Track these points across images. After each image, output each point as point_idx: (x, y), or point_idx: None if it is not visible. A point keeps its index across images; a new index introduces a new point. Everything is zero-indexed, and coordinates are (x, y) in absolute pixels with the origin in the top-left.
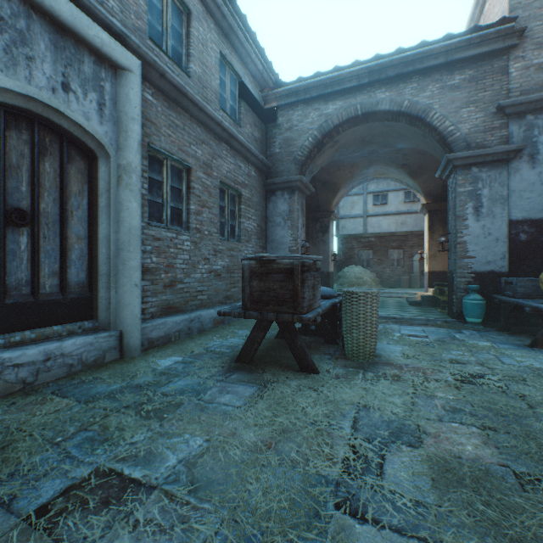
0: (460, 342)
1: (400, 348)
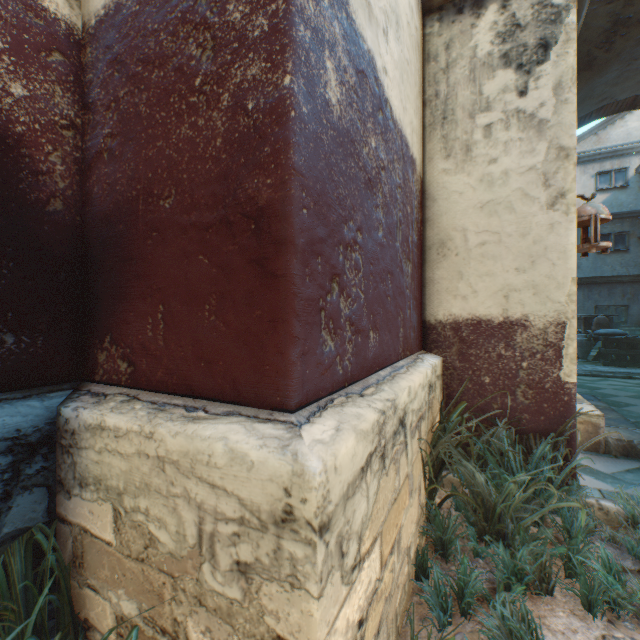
0: None
1: None
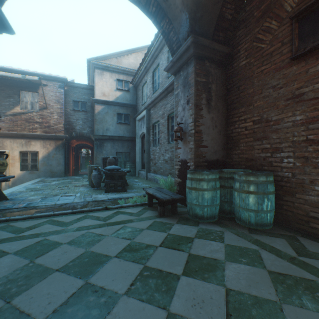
0: (46, 196)
1: (80, 190)
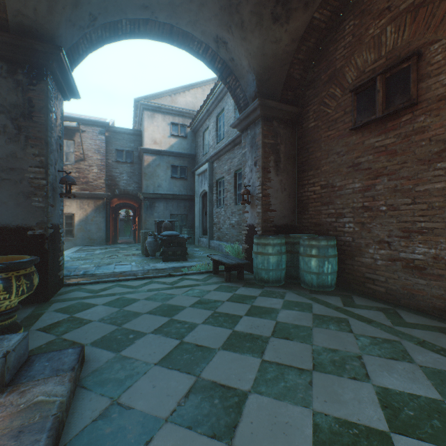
0: (99, 265)
1: (133, 259)
